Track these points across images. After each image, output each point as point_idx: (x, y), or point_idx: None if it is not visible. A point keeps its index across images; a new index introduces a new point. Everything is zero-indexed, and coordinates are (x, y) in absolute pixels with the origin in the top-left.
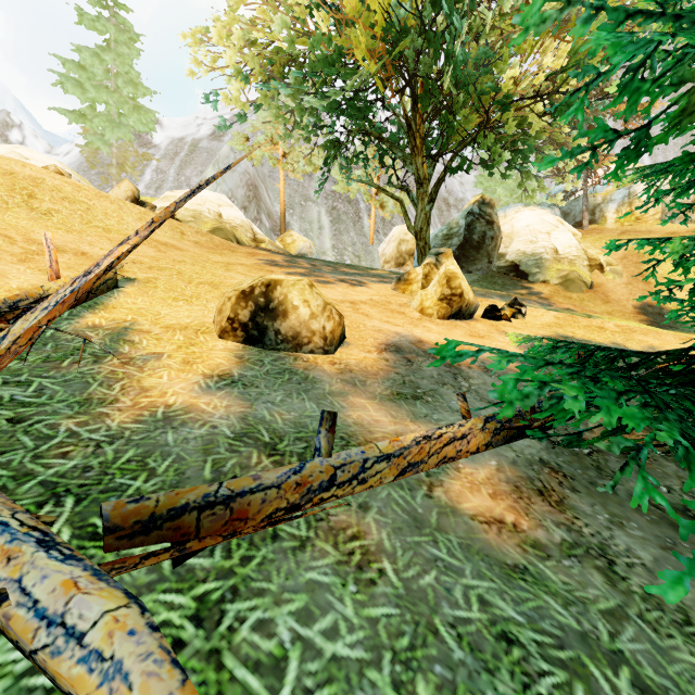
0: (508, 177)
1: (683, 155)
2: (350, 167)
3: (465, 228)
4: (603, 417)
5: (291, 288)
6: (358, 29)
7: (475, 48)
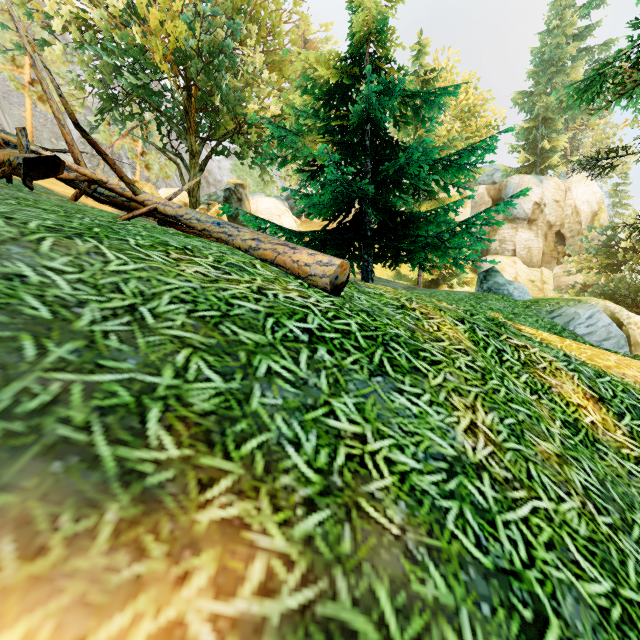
0: (253, 169)
1: (297, 169)
2: (125, 123)
3: (224, 200)
4: (270, 234)
5: (145, 185)
6: (158, 40)
7: (232, 80)
